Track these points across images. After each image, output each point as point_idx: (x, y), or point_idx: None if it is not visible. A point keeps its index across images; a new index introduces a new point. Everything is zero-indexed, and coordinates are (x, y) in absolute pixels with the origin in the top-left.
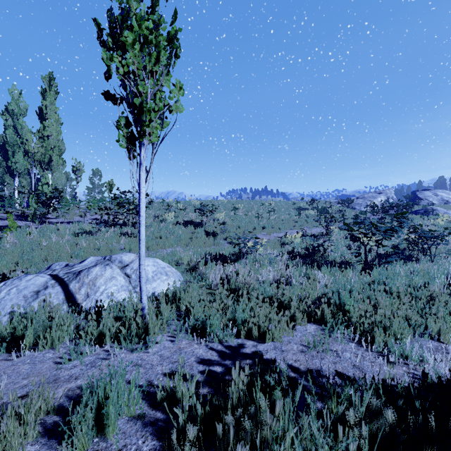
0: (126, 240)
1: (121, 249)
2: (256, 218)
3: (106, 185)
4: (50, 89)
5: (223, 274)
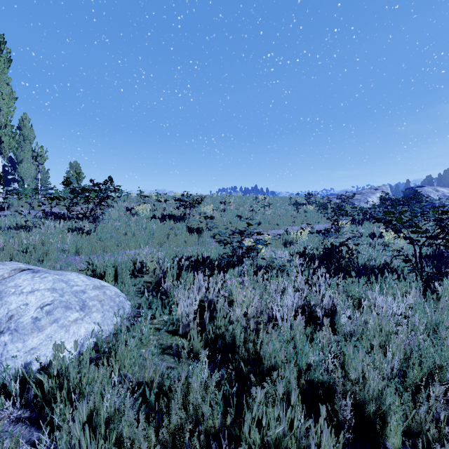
0: (75, 238)
1: (63, 251)
2: (250, 213)
3: (72, 174)
4: (0, 55)
5: (204, 295)
